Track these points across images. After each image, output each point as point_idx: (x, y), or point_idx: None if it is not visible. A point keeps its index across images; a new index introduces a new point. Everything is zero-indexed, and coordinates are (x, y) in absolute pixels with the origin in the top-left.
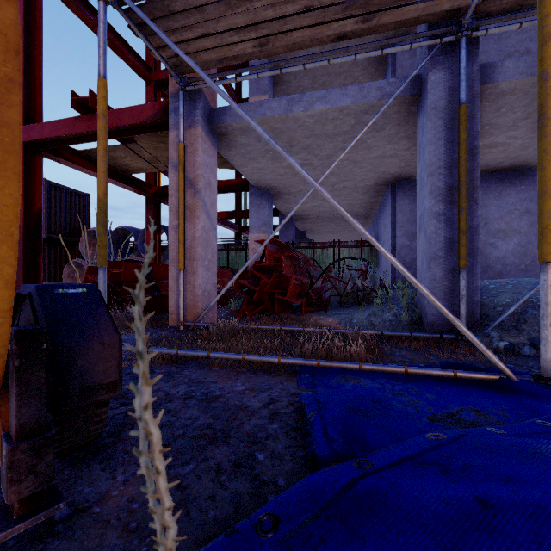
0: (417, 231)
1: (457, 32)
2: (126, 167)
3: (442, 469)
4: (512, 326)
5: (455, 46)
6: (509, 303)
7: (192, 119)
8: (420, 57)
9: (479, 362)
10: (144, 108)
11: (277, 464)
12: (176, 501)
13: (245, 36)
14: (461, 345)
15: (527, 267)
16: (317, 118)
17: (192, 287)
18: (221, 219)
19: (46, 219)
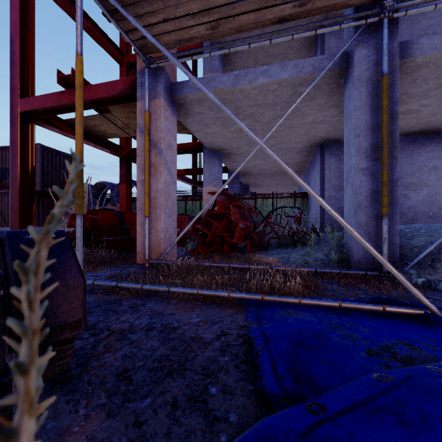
0: (345, 184)
1: (380, 14)
2: (103, 133)
3: (397, 419)
4: (428, 265)
5: (377, 26)
6: (424, 245)
7: (156, 91)
8: (347, 37)
9: (402, 296)
10: (116, 83)
11: (229, 398)
12: (133, 439)
13: (200, 20)
14: (384, 281)
15: (434, 214)
16: (259, 90)
17: (156, 231)
18: (180, 176)
19: (40, 176)
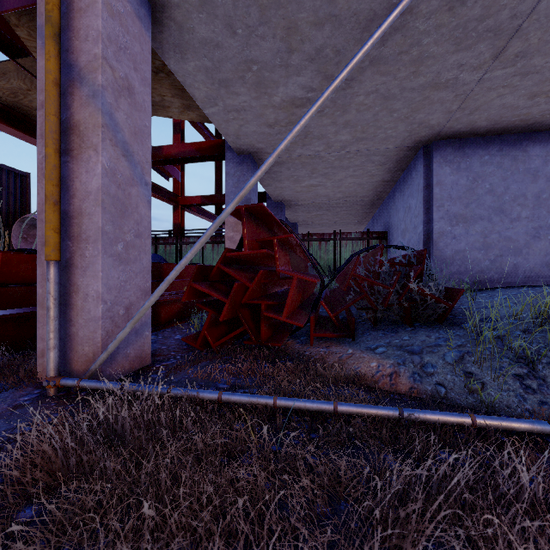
0: None
1: None
2: None
3: None
4: None
5: None
6: None
7: None
8: None
9: None
10: None
11: None
12: None
13: None
14: None
15: None
16: None
17: (83, 298)
18: (196, 208)
19: None
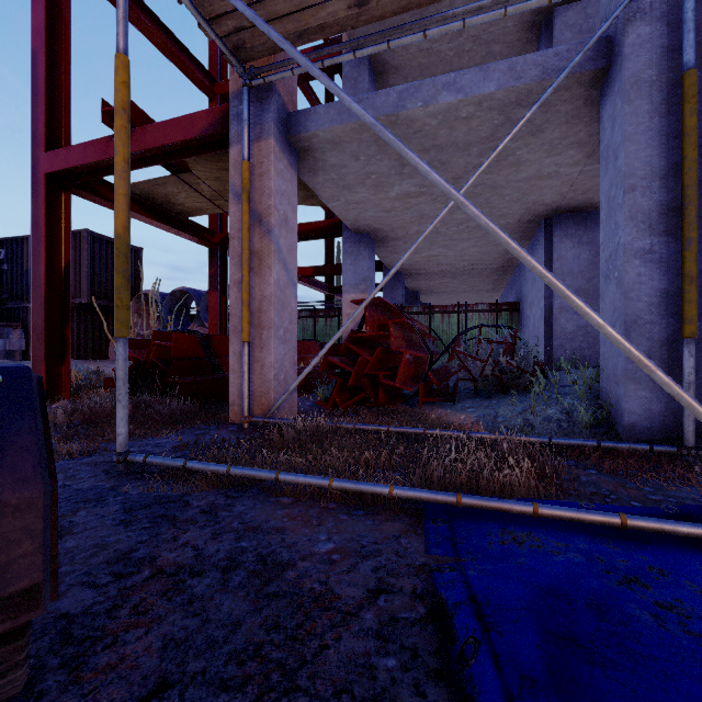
0: (602, 281)
1: None
2: (180, 208)
3: None
4: None
5: None
6: None
7: (261, 127)
8: (608, 9)
9: None
10: (196, 117)
11: None
12: None
13: None
14: (696, 468)
15: None
16: (442, 117)
17: (261, 367)
18: (307, 278)
19: (89, 280)
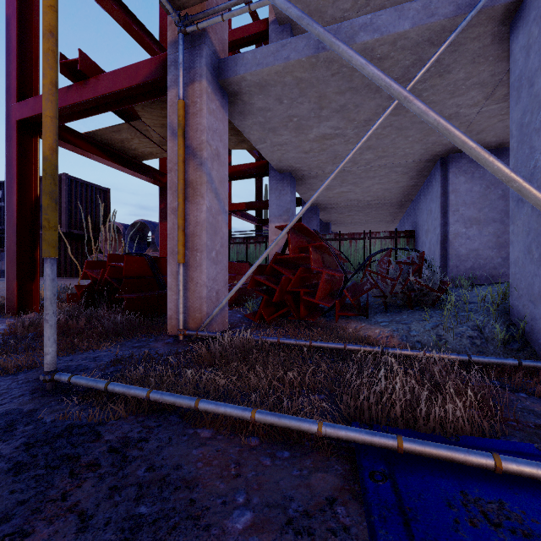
0: (513, 205)
1: None
2: (135, 152)
3: None
4: None
5: None
6: None
7: (195, 71)
8: None
9: None
10: (140, 66)
11: None
12: None
13: None
14: None
15: None
16: None
17: (195, 285)
18: (240, 212)
19: (67, 214)
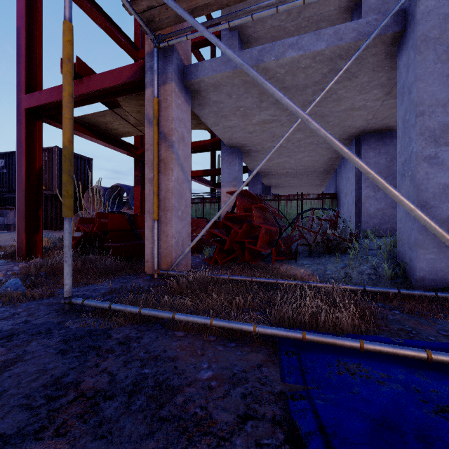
0: (399, 178)
1: None
2: (115, 131)
3: None
4: None
5: None
6: None
7: (166, 75)
8: None
9: None
10: (123, 69)
11: None
12: None
13: None
14: None
15: None
16: (288, 67)
17: (166, 236)
18: (198, 177)
19: (58, 179)
